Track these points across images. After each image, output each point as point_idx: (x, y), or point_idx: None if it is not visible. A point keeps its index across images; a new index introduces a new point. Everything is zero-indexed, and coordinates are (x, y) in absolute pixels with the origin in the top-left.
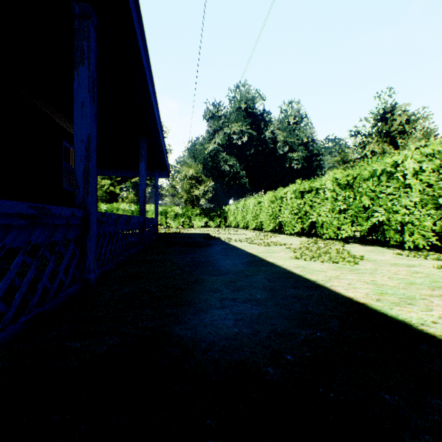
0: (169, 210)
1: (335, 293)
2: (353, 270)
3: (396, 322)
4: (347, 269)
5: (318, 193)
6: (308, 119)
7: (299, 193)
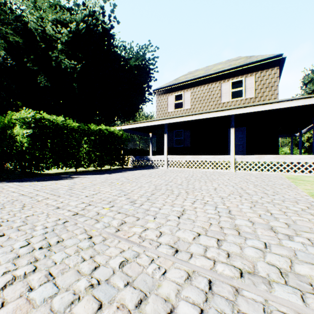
0: (279, 150)
1: None
2: None
3: None
4: None
5: None
6: None
7: None
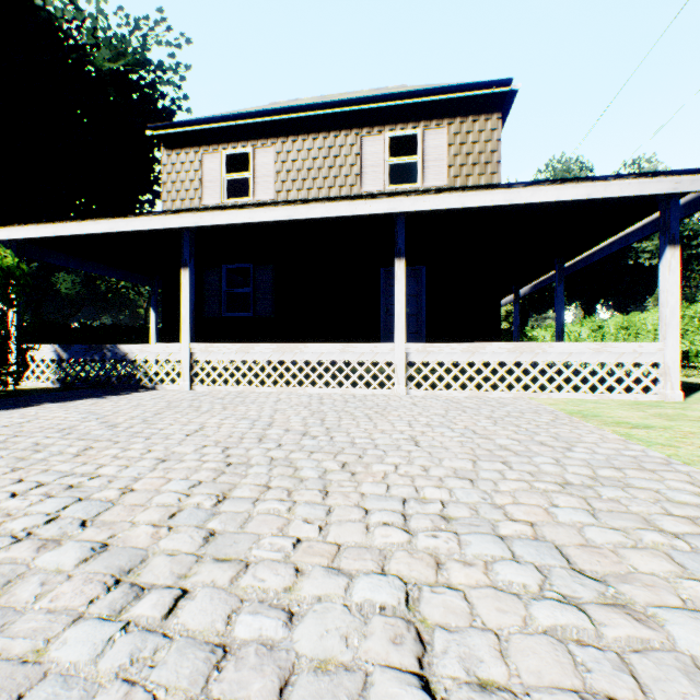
0: None
1: (699, 383)
2: None
3: None
4: None
5: (691, 321)
6: None
7: None
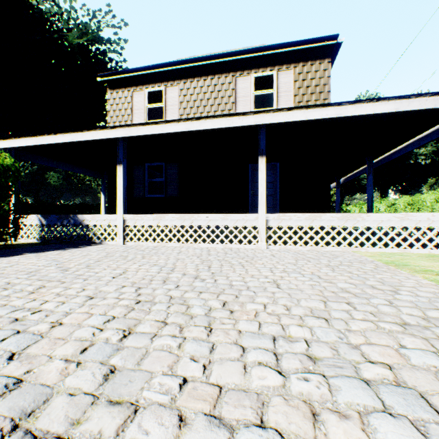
0: None
1: None
2: None
3: None
4: None
5: None
6: None
7: (438, 199)
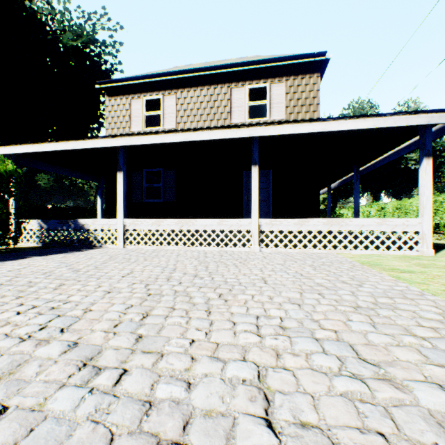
0: None
1: None
2: None
3: None
4: None
5: (441, 204)
6: None
7: None
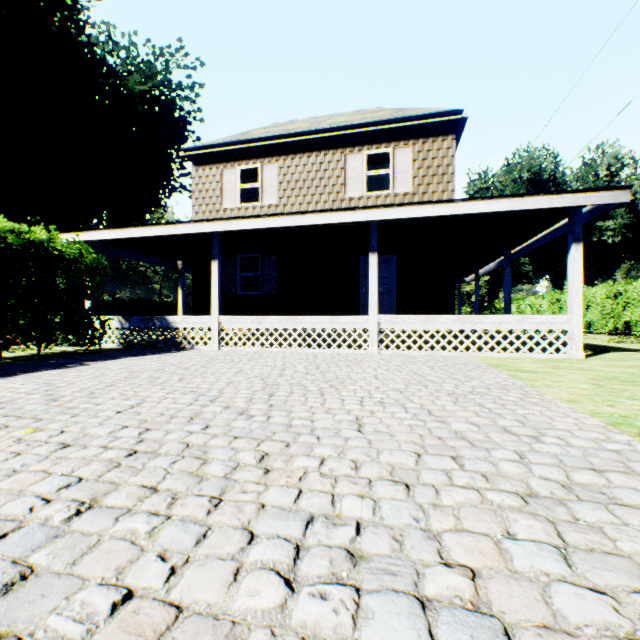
0: None
1: (620, 347)
2: (639, 345)
3: (637, 349)
4: (636, 345)
5: (632, 295)
6: (635, 162)
7: (610, 294)
